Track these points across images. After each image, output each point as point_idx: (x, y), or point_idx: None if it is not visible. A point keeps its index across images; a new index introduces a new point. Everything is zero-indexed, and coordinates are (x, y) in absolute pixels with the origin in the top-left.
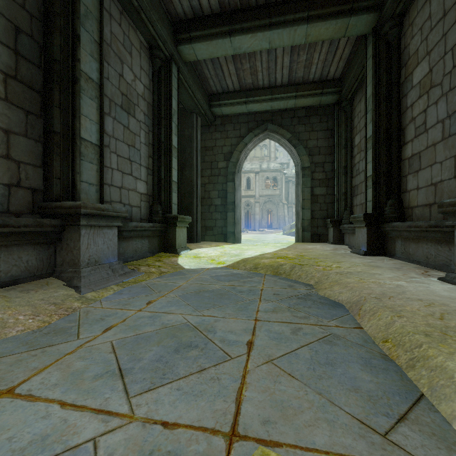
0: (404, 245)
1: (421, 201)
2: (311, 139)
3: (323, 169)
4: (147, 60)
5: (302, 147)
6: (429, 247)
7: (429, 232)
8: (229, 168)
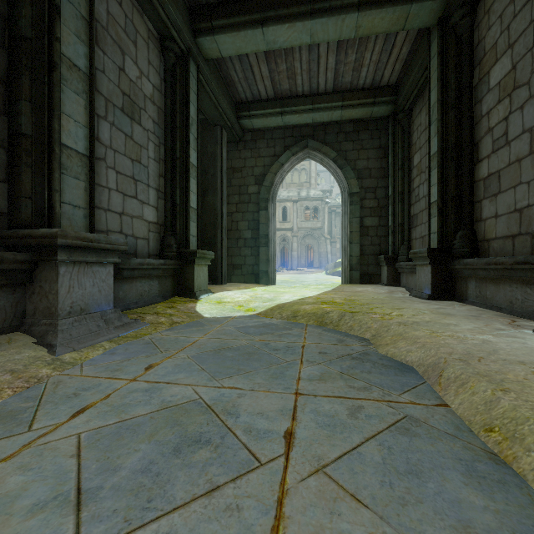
0: (479, 287)
1: (501, 232)
2: (361, 159)
3: (375, 195)
4: (158, 53)
5: (350, 168)
6: (514, 290)
7: (515, 270)
8: (262, 193)
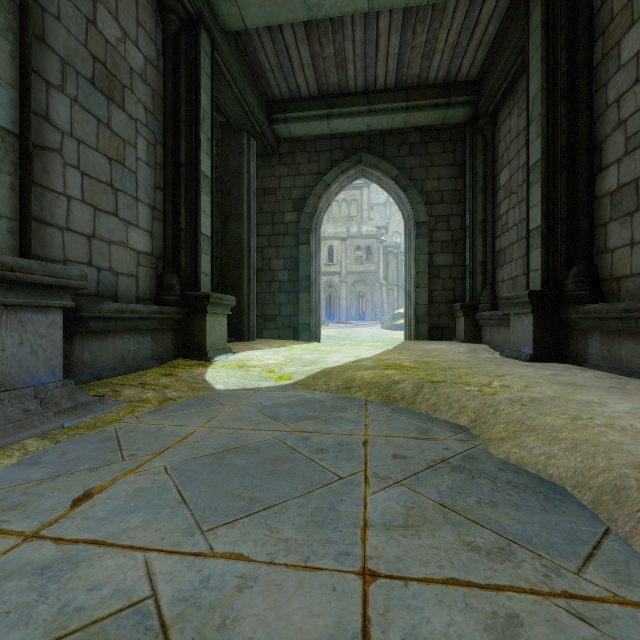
0: (608, 344)
1: None
2: (430, 178)
3: (448, 225)
4: (153, 13)
5: (416, 190)
6: None
7: None
8: (302, 223)
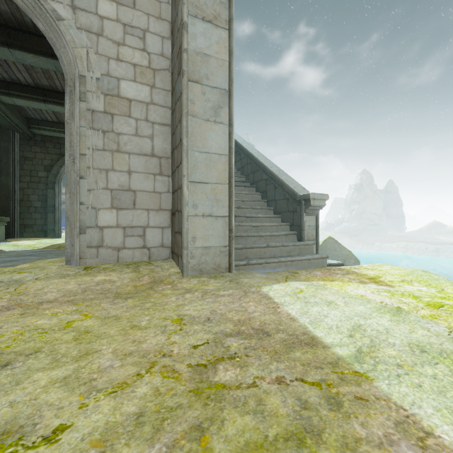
0: None
1: None
2: None
3: None
4: None
5: None
6: None
7: None
8: (50, 178)
